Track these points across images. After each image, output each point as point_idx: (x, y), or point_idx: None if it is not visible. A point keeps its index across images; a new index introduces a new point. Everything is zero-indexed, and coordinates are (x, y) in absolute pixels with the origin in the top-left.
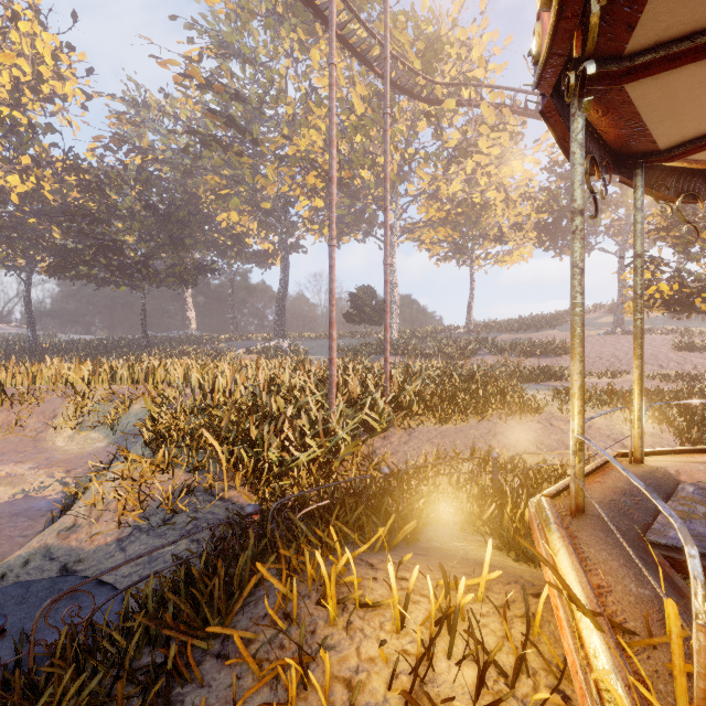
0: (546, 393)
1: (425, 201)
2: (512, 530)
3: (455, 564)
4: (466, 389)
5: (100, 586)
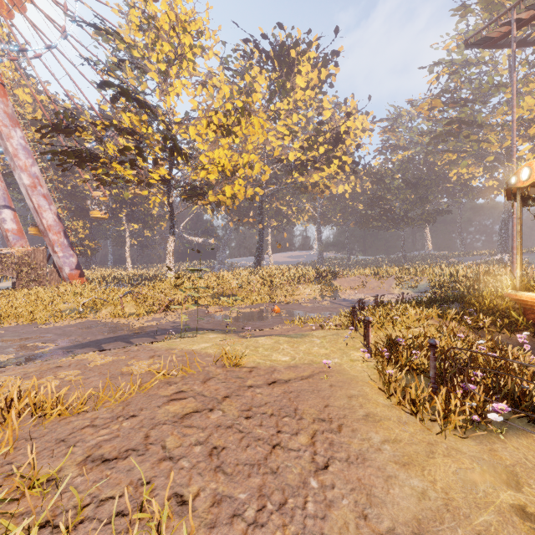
0: None
1: None
2: None
3: None
4: None
5: None
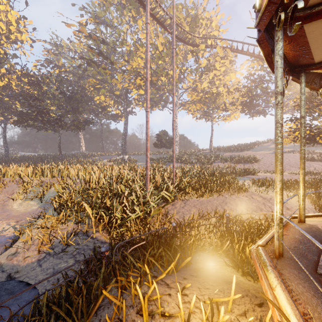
0: (248, 181)
1: (190, 91)
2: (239, 257)
3: (212, 283)
4: (211, 180)
5: (27, 286)
